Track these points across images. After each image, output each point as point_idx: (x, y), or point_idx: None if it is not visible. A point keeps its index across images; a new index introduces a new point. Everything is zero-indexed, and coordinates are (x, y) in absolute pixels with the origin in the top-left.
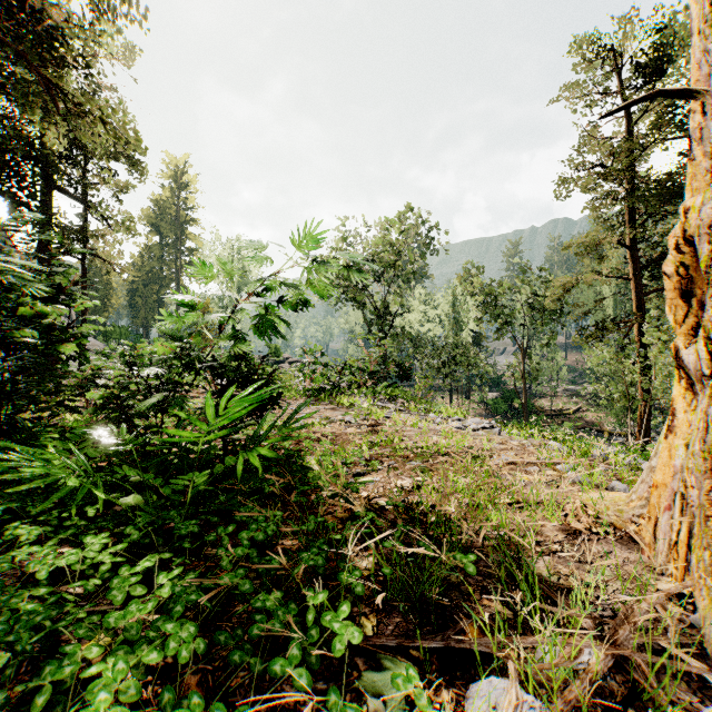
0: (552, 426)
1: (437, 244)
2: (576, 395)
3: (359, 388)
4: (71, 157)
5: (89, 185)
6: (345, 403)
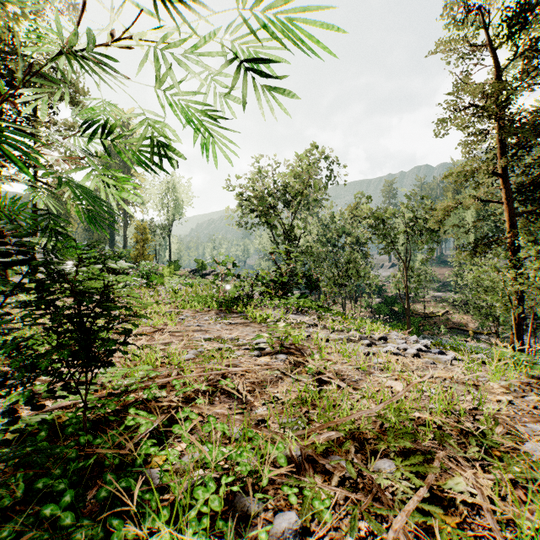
0: (515, 353)
1: (335, 176)
2: (443, 301)
3: (271, 298)
4: (18, 94)
5: (39, 122)
6: (257, 317)
